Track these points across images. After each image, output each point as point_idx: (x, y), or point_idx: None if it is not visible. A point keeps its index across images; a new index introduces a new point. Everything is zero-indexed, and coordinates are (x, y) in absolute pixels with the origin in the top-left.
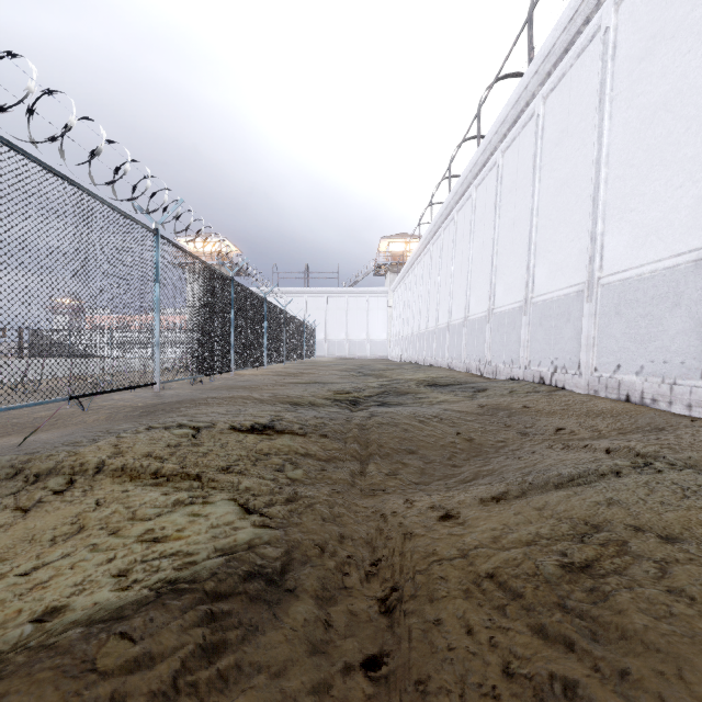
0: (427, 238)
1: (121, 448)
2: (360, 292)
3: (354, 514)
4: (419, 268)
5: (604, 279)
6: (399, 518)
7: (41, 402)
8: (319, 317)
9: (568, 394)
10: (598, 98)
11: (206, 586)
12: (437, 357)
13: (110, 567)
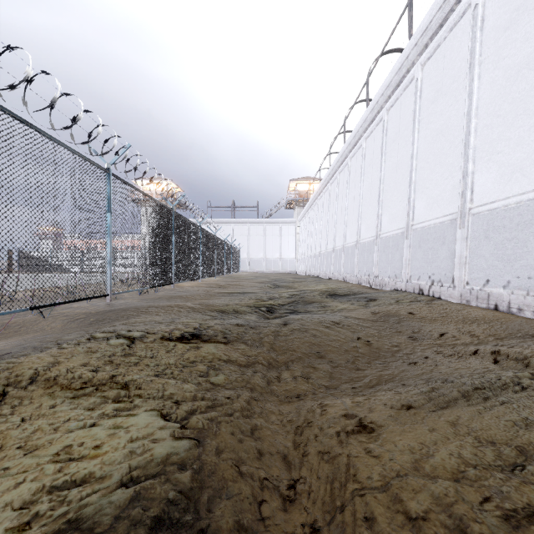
0: (326, 180)
1: (58, 358)
2: (274, 222)
3: (271, 423)
4: (320, 203)
5: (475, 209)
6: (315, 431)
7: (2, 312)
8: (243, 241)
9: (445, 303)
10: (468, 62)
11: None
12: (334, 272)
13: (14, 502)
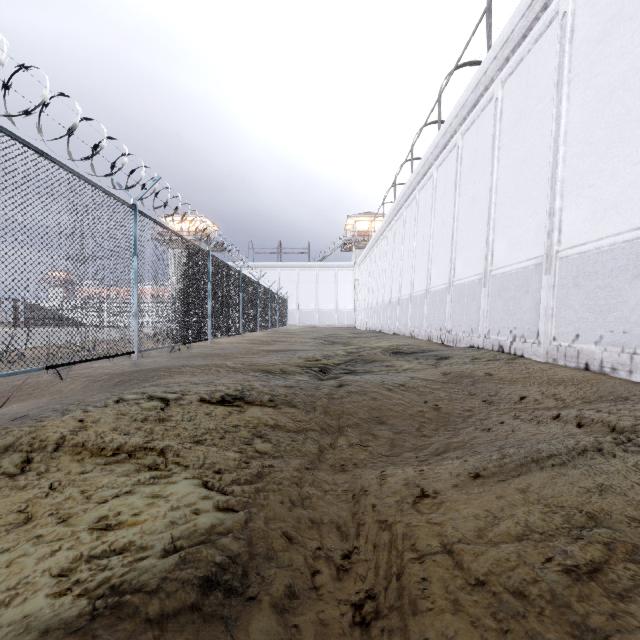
0: (390, 216)
1: (85, 422)
2: (328, 266)
3: (324, 493)
4: (383, 243)
5: (563, 252)
6: (372, 500)
7: (15, 372)
8: (291, 289)
9: (528, 362)
10: (556, 80)
11: (151, 605)
12: (400, 325)
13: (51, 568)
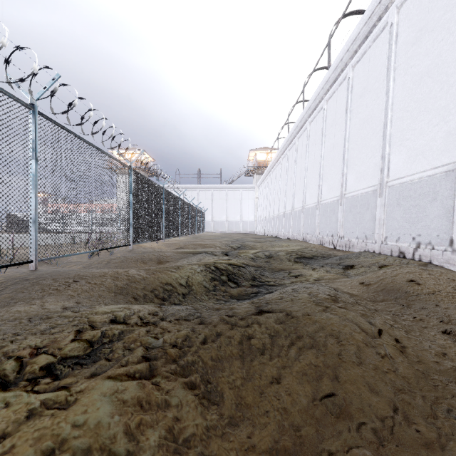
0: (284, 146)
1: None
2: (235, 187)
3: None
4: (278, 168)
5: None
6: None
7: None
8: (208, 205)
9: (444, 270)
10: None
11: None
12: (293, 232)
13: None
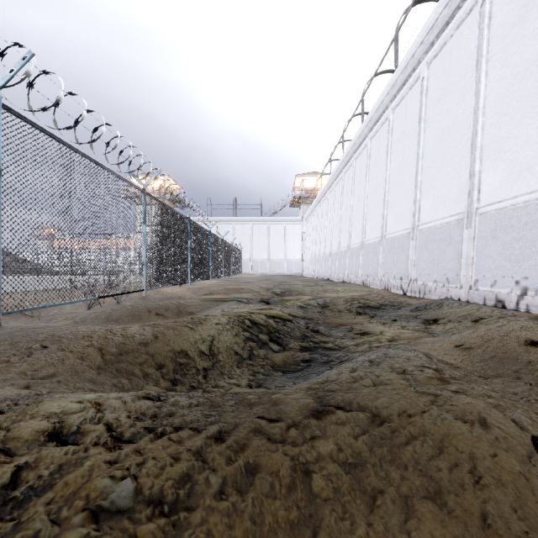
0: (338, 169)
1: None
2: (279, 220)
3: None
4: (330, 197)
5: None
6: None
7: None
8: (245, 241)
9: None
10: None
11: None
12: (349, 274)
13: None
